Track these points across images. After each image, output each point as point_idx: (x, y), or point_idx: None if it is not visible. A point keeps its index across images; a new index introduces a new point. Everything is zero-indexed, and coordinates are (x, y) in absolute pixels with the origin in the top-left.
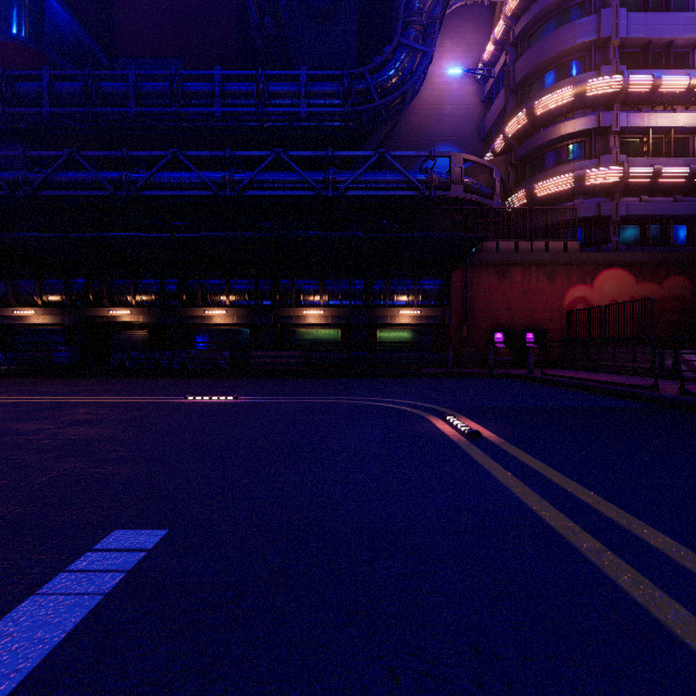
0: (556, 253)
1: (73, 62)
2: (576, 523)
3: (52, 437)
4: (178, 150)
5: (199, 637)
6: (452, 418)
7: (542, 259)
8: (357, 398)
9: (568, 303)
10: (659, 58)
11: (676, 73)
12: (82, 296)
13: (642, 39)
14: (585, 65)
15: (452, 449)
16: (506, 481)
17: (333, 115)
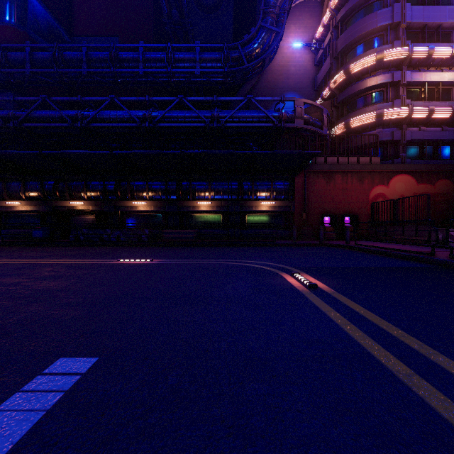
0: (364, 164)
1: (46, 39)
2: (390, 352)
3: (25, 288)
4: (115, 96)
5: (114, 448)
6: (298, 274)
7: (355, 168)
8: (233, 260)
9: (372, 197)
10: (432, 35)
11: (444, 45)
12: (51, 192)
13: (421, 23)
14: (383, 40)
15: (299, 297)
16: (337, 320)
17: (217, 74)
